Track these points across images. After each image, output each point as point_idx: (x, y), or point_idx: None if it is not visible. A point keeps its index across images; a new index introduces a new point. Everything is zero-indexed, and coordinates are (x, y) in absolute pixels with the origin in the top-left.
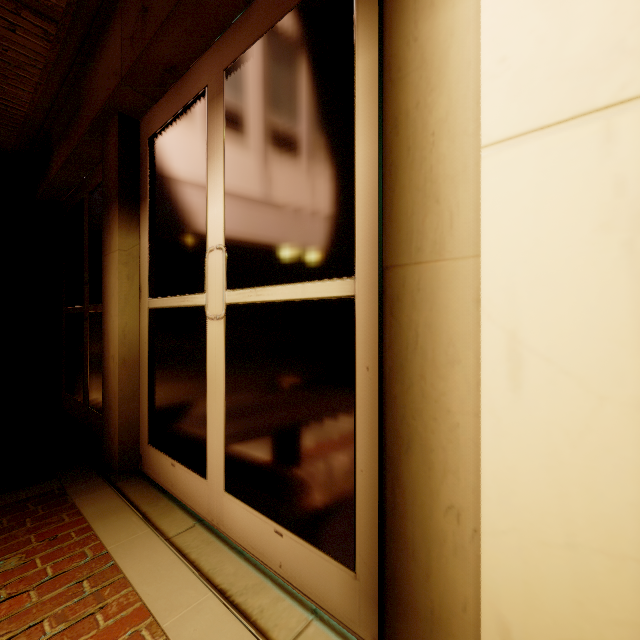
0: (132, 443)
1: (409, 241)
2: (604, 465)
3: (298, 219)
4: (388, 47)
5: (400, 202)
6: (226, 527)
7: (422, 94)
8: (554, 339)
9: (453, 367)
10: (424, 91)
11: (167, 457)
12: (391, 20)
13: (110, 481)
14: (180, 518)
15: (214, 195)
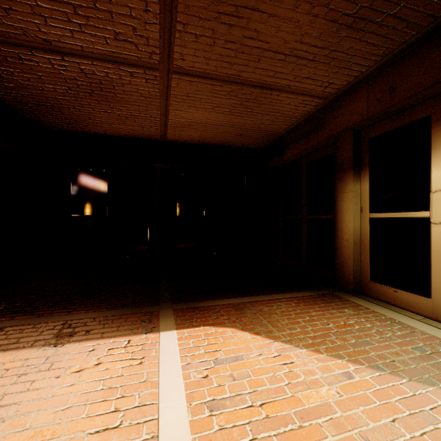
0: (357, 280)
1: None
2: None
3: None
4: None
5: None
6: None
7: None
8: None
9: None
10: None
11: (389, 287)
12: None
13: (352, 294)
14: (412, 314)
15: (438, 166)
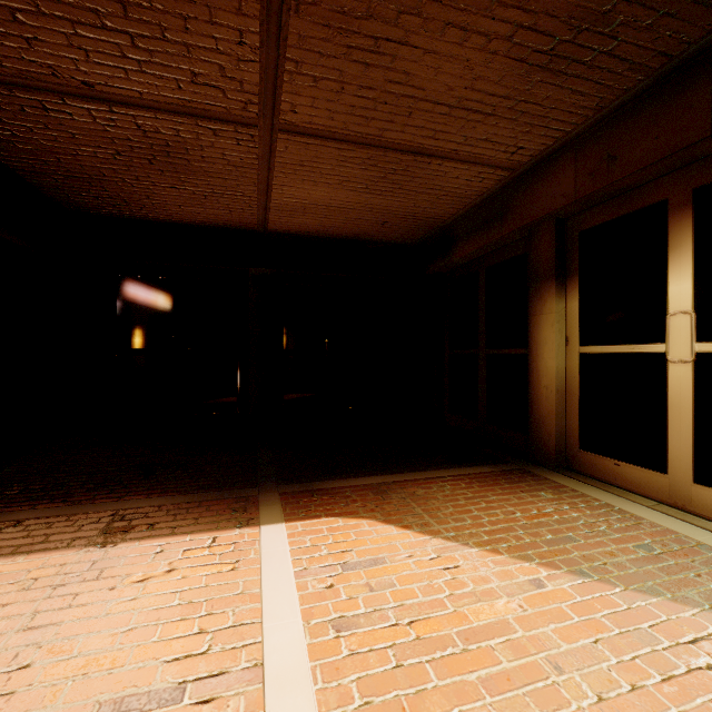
0: (561, 448)
1: None
2: None
3: None
4: None
5: None
6: (695, 508)
7: None
8: None
9: None
10: None
11: (608, 459)
12: None
13: (553, 470)
14: (640, 498)
15: (678, 276)
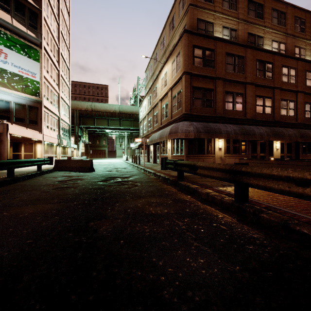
0: None
1: (35, 152)
2: (39, 157)
3: (30, 150)
4: (35, 147)
5: (35, 151)
6: None
7: (36, 149)
8: (39, 155)
9: (37, 155)
10: (36, 149)
11: None
12: (35, 146)
13: None
14: None
15: (23, 148)
